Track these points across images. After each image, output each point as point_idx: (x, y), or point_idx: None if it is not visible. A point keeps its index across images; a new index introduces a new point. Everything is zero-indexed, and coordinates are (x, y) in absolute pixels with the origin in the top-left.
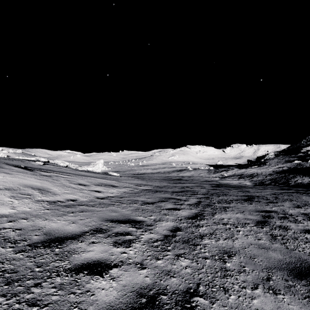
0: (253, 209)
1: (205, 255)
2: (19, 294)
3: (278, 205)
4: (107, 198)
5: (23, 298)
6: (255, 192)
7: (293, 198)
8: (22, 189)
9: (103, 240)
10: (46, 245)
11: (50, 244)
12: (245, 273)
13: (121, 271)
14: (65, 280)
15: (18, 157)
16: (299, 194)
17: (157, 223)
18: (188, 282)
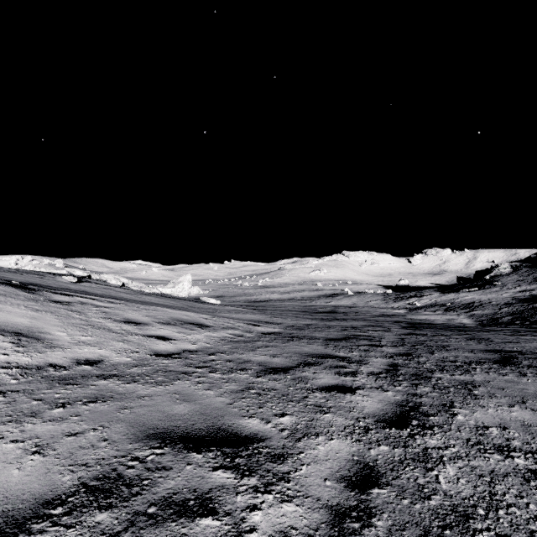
0: None
1: None
2: None
3: None
4: (179, 356)
5: None
6: (504, 341)
7: None
8: None
9: None
10: None
11: None
12: None
13: None
14: None
15: (38, 269)
16: None
17: (302, 446)
18: None
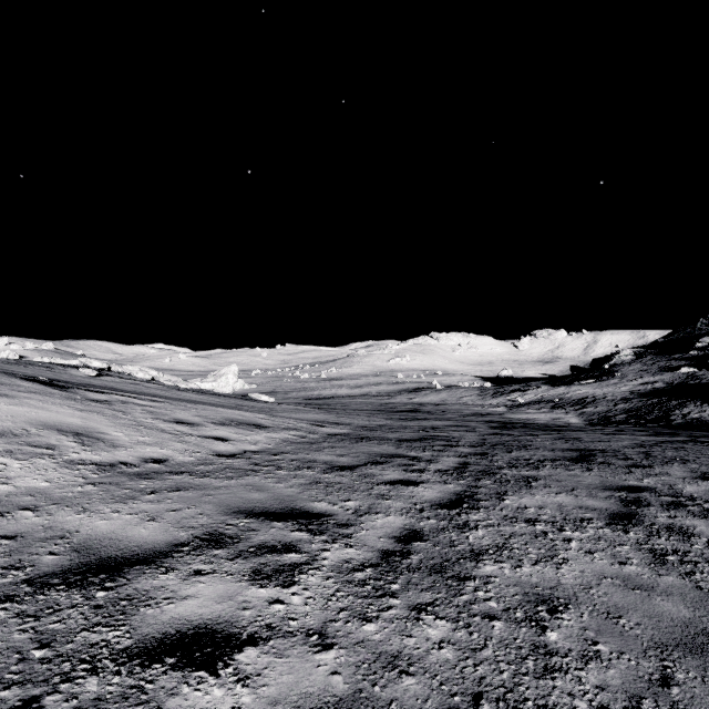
0: (595, 483)
1: (488, 607)
2: None
3: (656, 472)
4: (242, 456)
5: None
6: (594, 440)
7: (688, 456)
8: (35, 433)
9: (225, 565)
10: (73, 582)
11: (83, 579)
12: (601, 662)
13: (268, 656)
14: (110, 685)
15: (40, 359)
16: (701, 446)
17: (363, 519)
18: (449, 691)
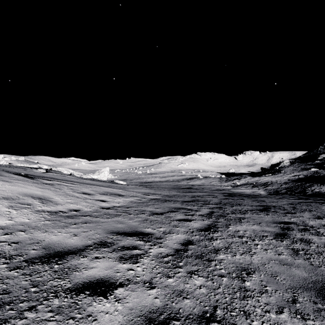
0: (270, 220)
1: (221, 272)
2: (10, 320)
3: (297, 215)
4: (112, 208)
5: (14, 324)
6: (270, 201)
7: (312, 209)
8: (21, 198)
9: (108, 254)
10: (44, 261)
11: (48, 260)
12: (268, 294)
13: (128, 291)
14: (63, 302)
15: (19, 165)
16: (318, 204)
17: (167, 236)
18: (204, 305)
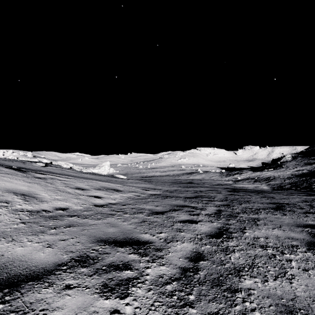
0: (291, 222)
1: None
2: None
3: None
4: (107, 206)
5: None
6: (281, 198)
7: None
8: (1, 194)
9: (86, 280)
10: None
11: None
12: None
13: None
14: None
15: (21, 158)
16: None
17: (169, 245)
18: None
